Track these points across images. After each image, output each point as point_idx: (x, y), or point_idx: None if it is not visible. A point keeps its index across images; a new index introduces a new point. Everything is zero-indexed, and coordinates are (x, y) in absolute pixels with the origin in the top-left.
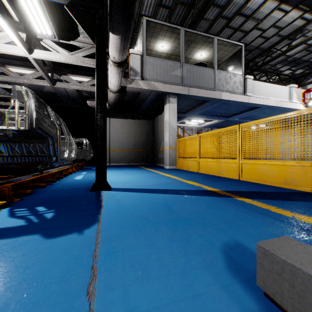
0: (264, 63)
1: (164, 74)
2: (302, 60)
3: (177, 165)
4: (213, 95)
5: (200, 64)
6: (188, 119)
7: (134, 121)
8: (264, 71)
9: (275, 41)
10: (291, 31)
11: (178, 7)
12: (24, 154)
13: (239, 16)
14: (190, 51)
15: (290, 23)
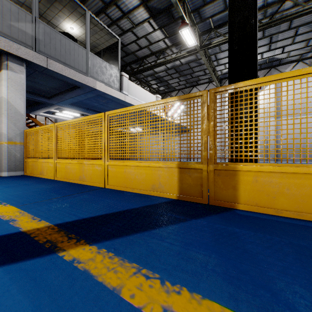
0: (139, 70)
1: None
2: (164, 79)
3: (26, 169)
4: (86, 81)
5: (67, 34)
6: (59, 108)
7: None
8: (139, 79)
9: (146, 53)
10: (157, 49)
11: None
12: None
13: (115, 7)
14: (54, 15)
15: (157, 42)
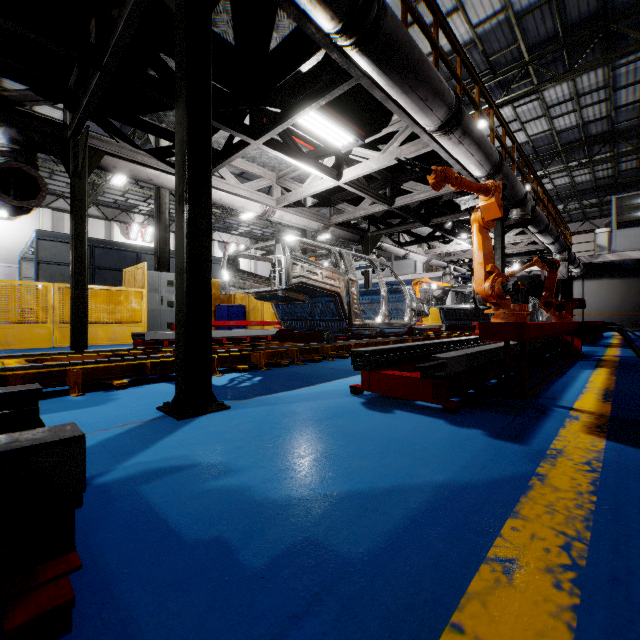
0: None
1: (638, 241)
2: None
3: None
4: None
5: None
6: None
7: (617, 279)
8: None
9: None
10: None
11: None
12: None
13: None
14: None
15: None
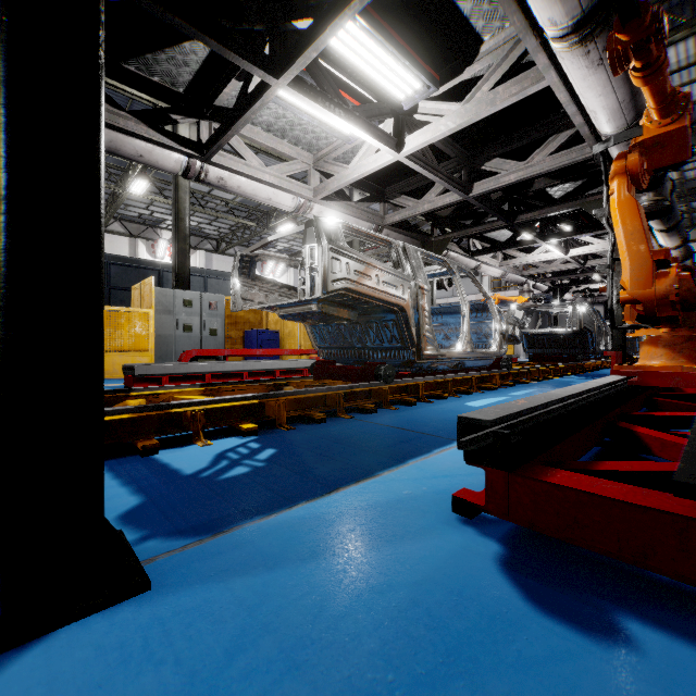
0: None
1: None
2: None
3: None
4: None
5: None
6: None
7: None
8: None
9: None
10: None
11: None
12: None
13: None
14: None
15: None
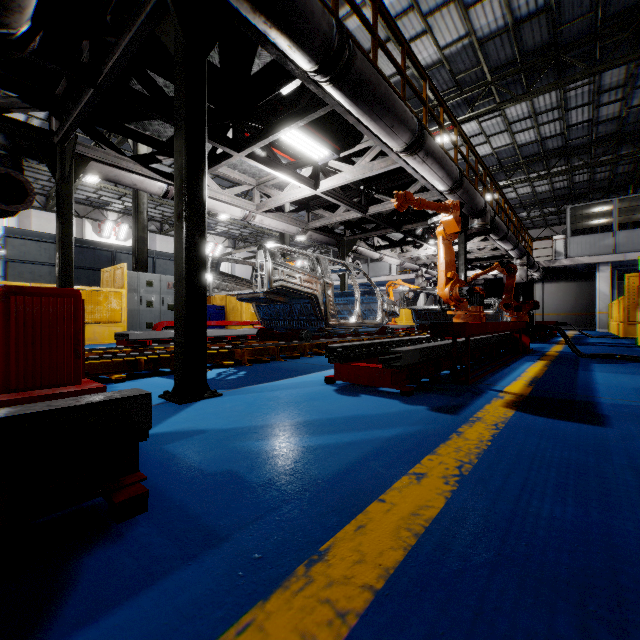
0: None
1: (590, 248)
2: None
3: (608, 328)
4: None
5: None
6: None
7: (573, 282)
8: None
9: None
10: None
11: (619, 166)
12: (489, 319)
13: None
14: None
15: None
